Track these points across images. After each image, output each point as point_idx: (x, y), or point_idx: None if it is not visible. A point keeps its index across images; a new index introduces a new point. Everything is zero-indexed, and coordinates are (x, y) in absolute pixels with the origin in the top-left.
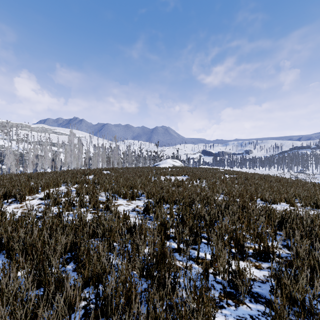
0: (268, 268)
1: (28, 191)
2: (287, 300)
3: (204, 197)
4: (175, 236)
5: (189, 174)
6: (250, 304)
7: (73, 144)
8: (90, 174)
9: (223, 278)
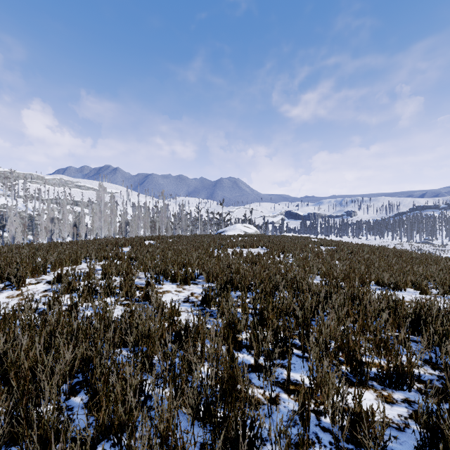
0: (405, 401)
1: (30, 271)
2: None
3: (293, 281)
4: (250, 344)
5: (268, 246)
6: None
7: (103, 203)
8: (126, 245)
9: (333, 422)
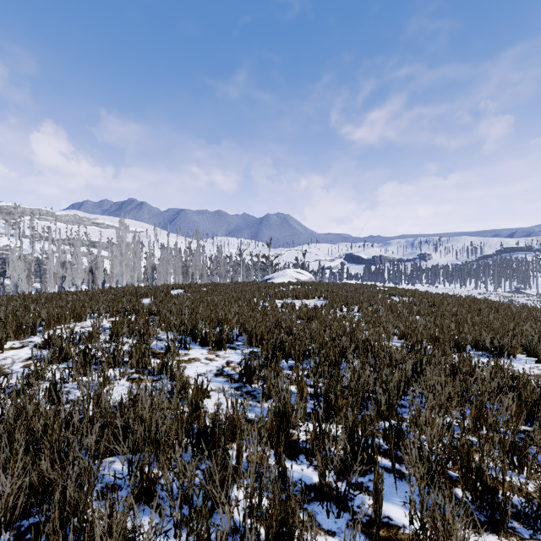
0: None
1: (13, 331)
2: None
3: (364, 345)
4: (311, 449)
5: (327, 296)
6: None
7: (124, 244)
8: (148, 295)
9: None
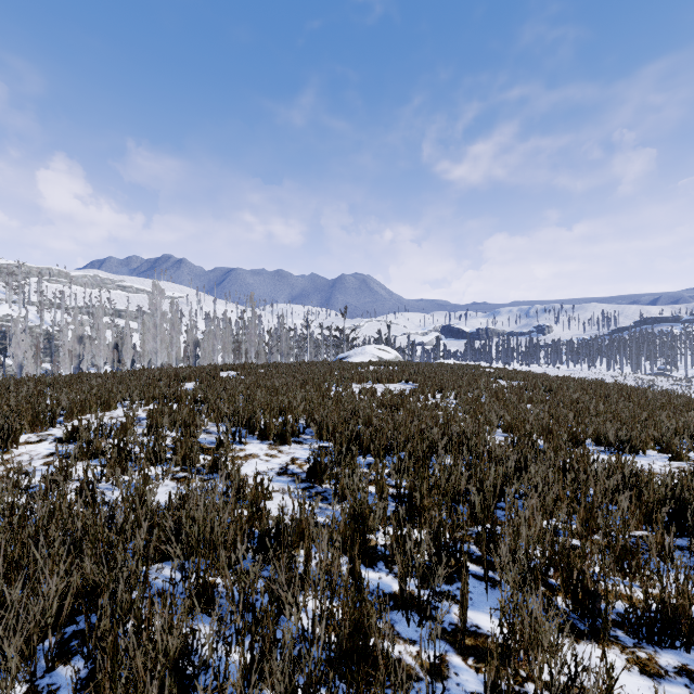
0: (681, 672)
1: (29, 422)
2: None
3: (460, 438)
4: (391, 555)
5: (417, 379)
6: None
7: (159, 313)
8: (191, 378)
9: None
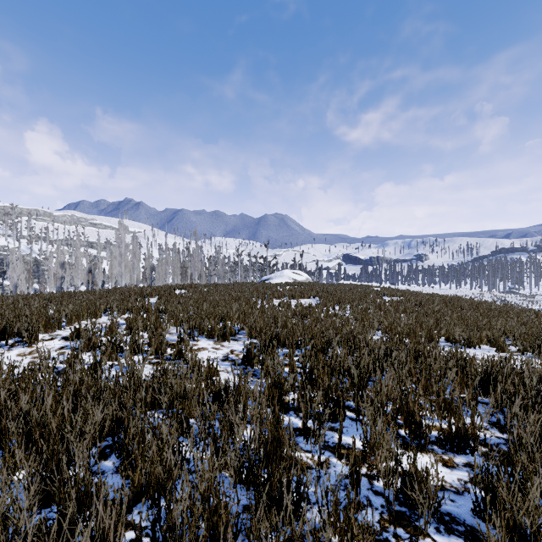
0: (466, 465)
1: (43, 325)
2: (507, 530)
3: (349, 336)
4: (298, 406)
5: (322, 296)
6: (437, 537)
7: (124, 245)
8: (152, 295)
9: (386, 485)
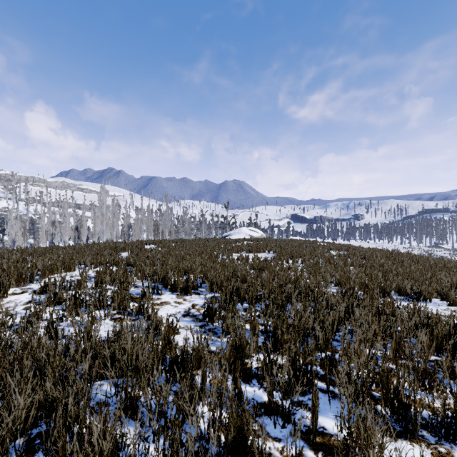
0: None
1: (15, 279)
2: None
3: (306, 290)
4: (262, 375)
5: (276, 250)
6: None
7: (105, 206)
8: (126, 249)
9: None
